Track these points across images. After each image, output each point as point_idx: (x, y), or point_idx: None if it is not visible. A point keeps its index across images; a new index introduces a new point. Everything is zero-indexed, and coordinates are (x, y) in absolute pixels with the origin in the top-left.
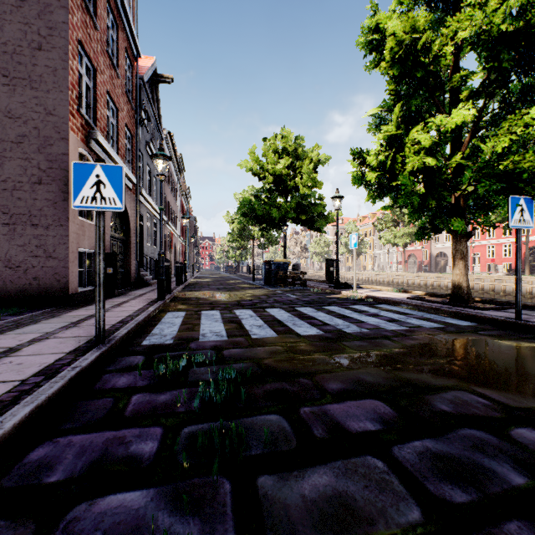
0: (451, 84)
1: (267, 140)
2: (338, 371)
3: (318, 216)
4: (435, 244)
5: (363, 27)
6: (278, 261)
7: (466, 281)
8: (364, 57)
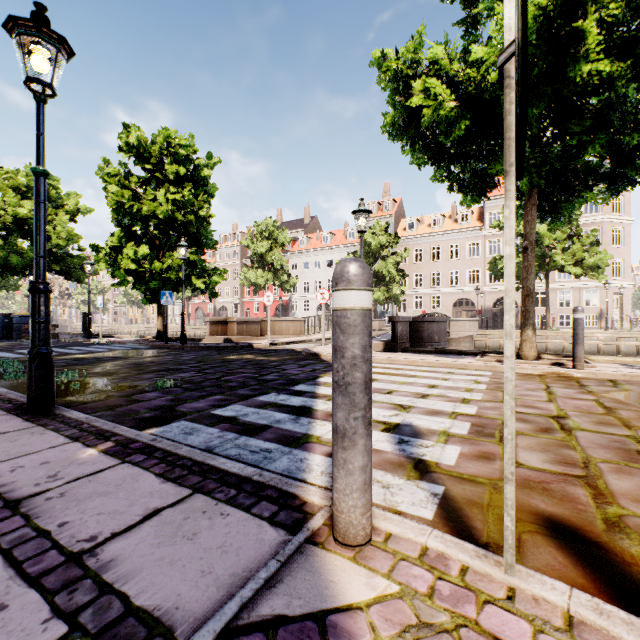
0: (154, 221)
1: (4, 170)
2: (59, 358)
3: (77, 268)
4: (219, 298)
5: (100, 166)
6: (23, 314)
7: (163, 328)
8: (103, 182)
